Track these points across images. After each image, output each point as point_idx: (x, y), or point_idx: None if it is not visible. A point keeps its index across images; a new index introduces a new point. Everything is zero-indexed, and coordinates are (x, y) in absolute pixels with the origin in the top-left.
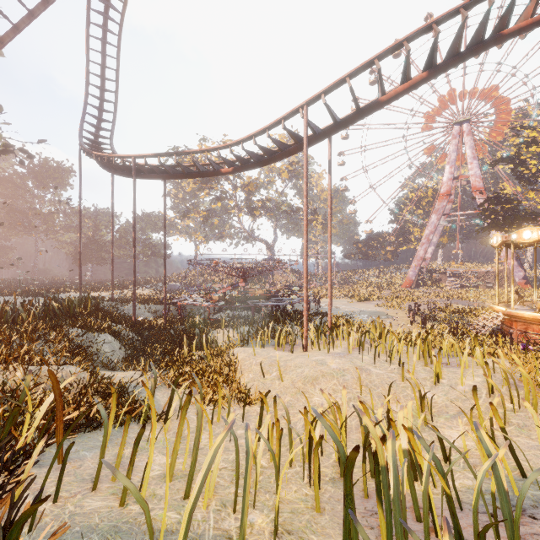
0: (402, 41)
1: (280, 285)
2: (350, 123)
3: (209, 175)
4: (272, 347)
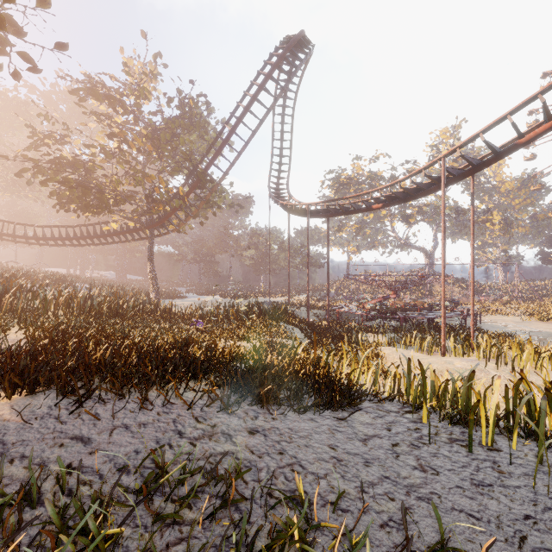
0: (536, 95)
1: (439, 297)
2: (488, 165)
3: (362, 211)
4: (414, 351)
